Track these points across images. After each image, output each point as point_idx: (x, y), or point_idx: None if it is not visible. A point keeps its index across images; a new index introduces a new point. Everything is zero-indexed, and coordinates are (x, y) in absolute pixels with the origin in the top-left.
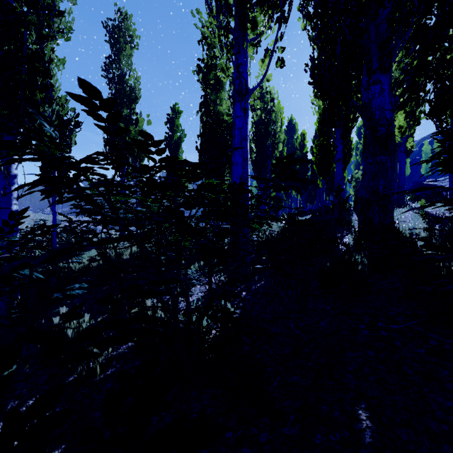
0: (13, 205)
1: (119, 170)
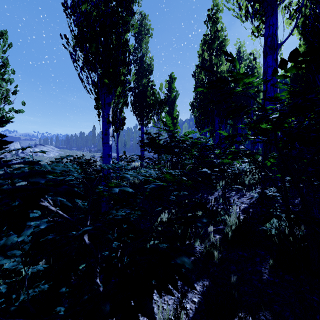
0: (109, 141)
1: (140, 121)
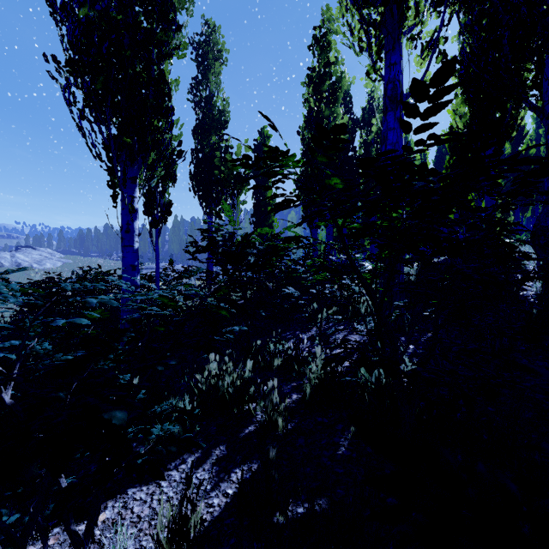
0: (135, 243)
1: (206, 207)
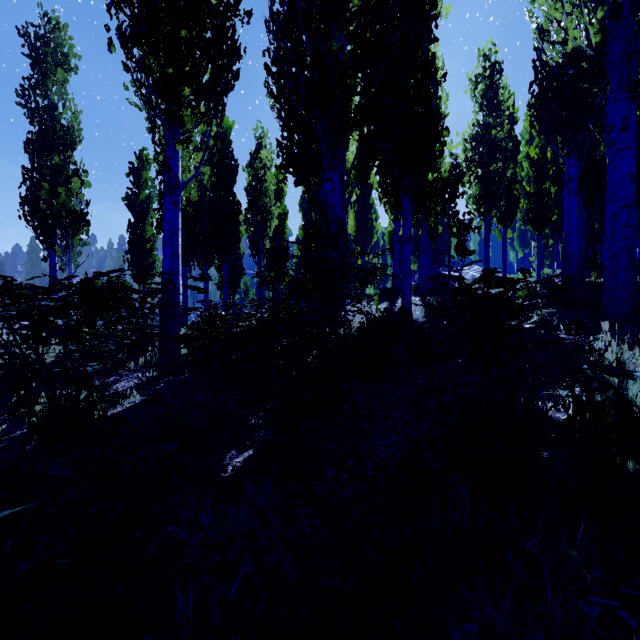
0: None
1: (46, 241)
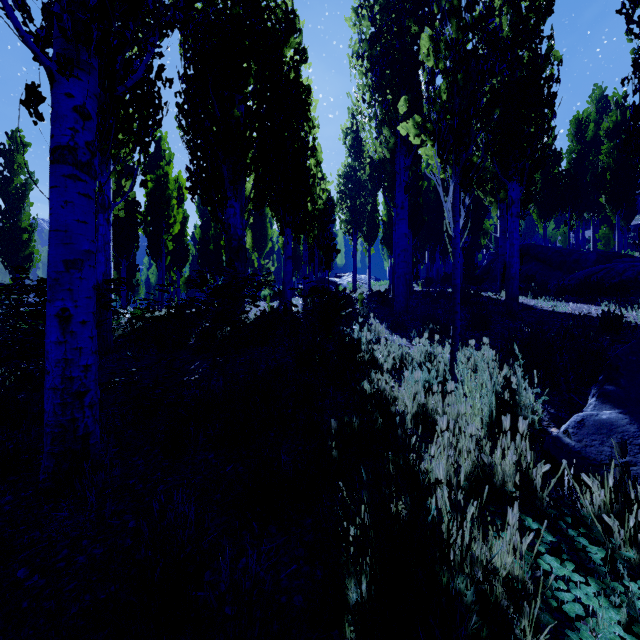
0: None
1: None
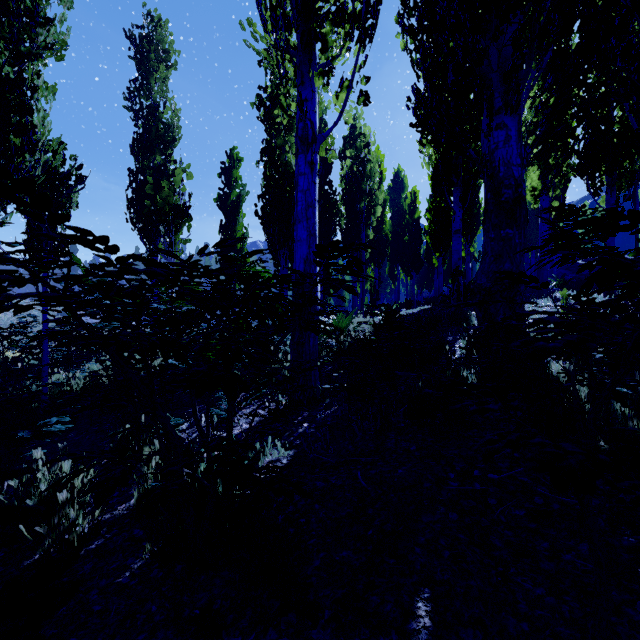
0: None
1: (149, 243)
